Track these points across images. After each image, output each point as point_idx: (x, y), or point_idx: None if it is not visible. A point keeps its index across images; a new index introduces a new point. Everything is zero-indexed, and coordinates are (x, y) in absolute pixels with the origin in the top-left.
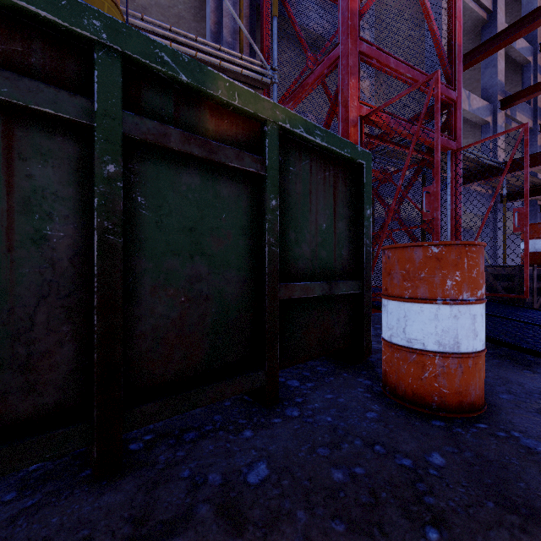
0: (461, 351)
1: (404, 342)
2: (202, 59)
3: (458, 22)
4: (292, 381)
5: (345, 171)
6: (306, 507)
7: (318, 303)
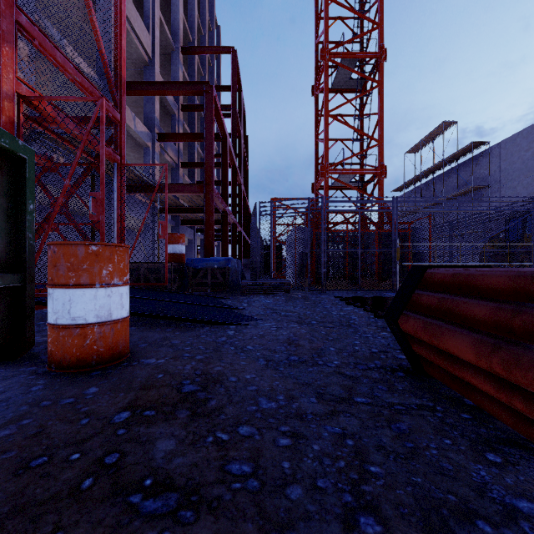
0: (113, 319)
1: (69, 321)
2: None
3: (123, 58)
4: None
5: (1, 159)
6: None
7: None
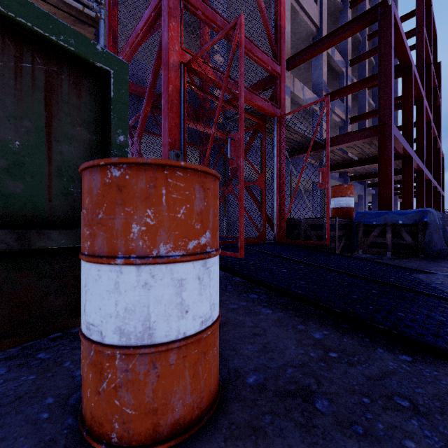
0: (157, 341)
1: (85, 328)
2: None
3: (282, 7)
4: None
5: (78, 75)
6: None
7: None
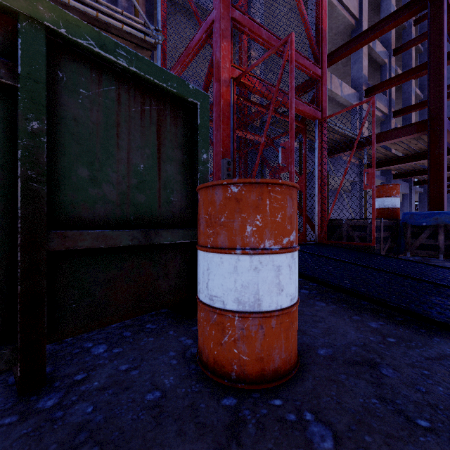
0: (263, 309)
1: (207, 300)
2: (80, 10)
3: (324, 10)
4: (100, 346)
5: (175, 109)
6: None
7: (131, 255)
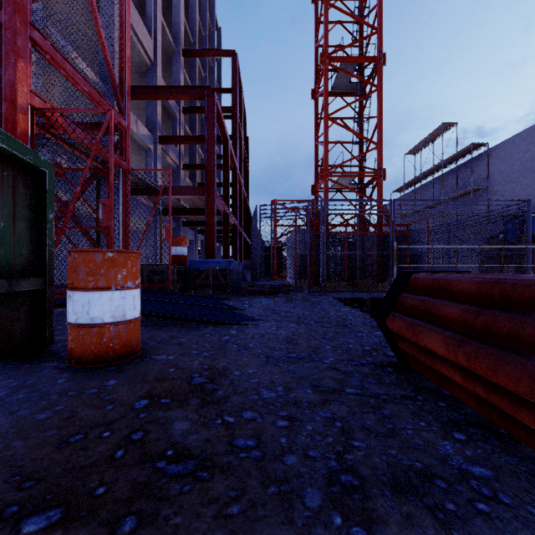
0: (127, 319)
1: (88, 321)
2: None
3: (128, 66)
4: None
5: (26, 174)
6: (21, 439)
7: None
